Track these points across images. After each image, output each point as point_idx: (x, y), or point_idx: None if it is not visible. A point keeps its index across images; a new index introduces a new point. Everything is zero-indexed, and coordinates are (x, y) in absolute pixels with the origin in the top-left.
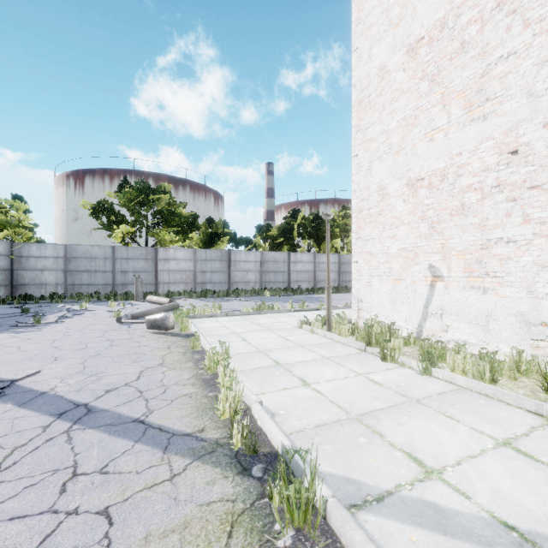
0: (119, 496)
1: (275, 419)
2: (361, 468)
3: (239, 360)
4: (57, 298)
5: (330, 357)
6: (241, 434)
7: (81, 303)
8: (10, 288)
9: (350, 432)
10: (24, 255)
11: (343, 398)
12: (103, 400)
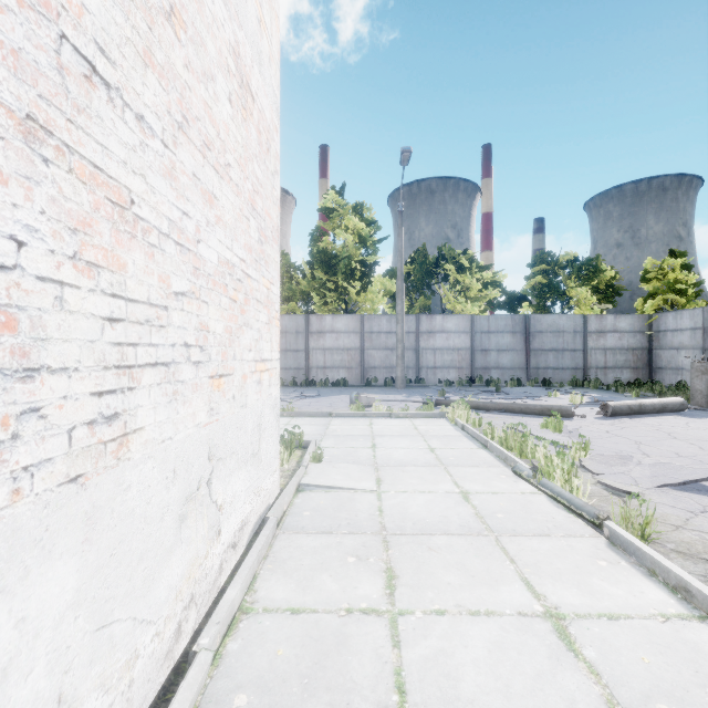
0: None
1: None
2: None
3: None
4: (619, 386)
5: None
6: None
7: (623, 396)
8: (647, 371)
9: None
10: (661, 329)
11: None
12: None
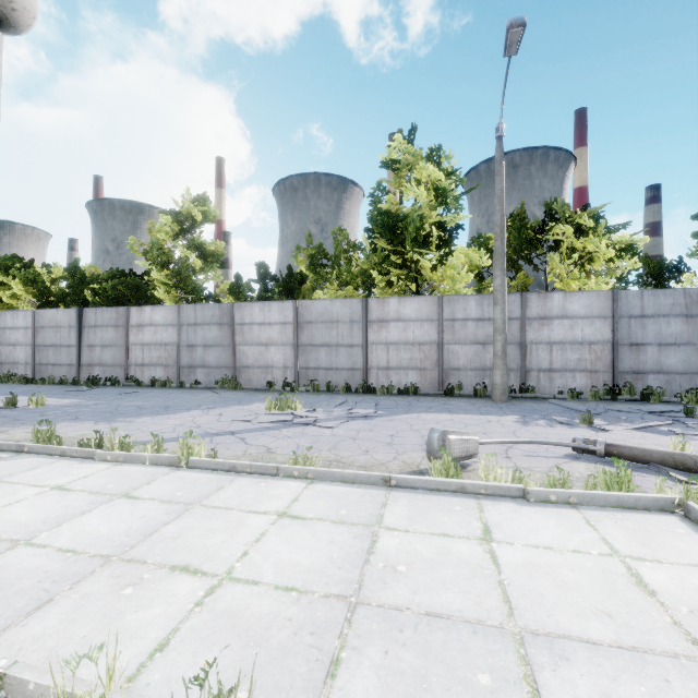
0: (134, 436)
1: (79, 462)
2: (2, 464)
3: (198, 481)
4: None
5: (7, 548)
6: (94, 444)
7: None
8: None
9: (3, 472)
10: None
11: (1, 489)
12: (229, 437)
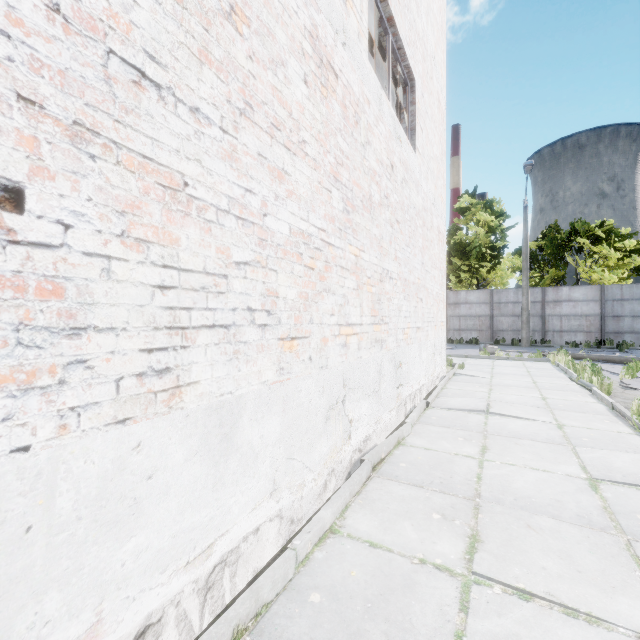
0: None
1: None
2: None
3: None
4: None
5: None
6: None
7: None
8: None
9: None
10: None
11: None
12: None
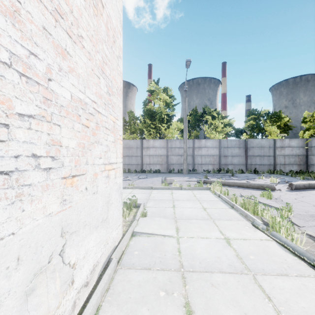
0: None
1: None
2: None
3: None
4: (293, 173)
5: None
6: None
7: (296, 178)
8: (305, 166)
9: None
10: (312, 146)
11: None
12: None
